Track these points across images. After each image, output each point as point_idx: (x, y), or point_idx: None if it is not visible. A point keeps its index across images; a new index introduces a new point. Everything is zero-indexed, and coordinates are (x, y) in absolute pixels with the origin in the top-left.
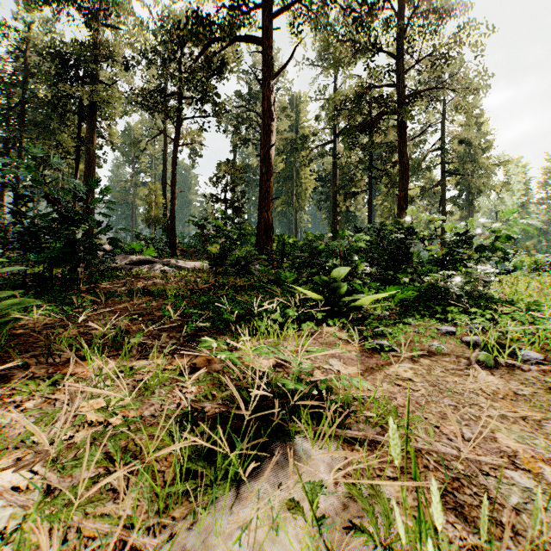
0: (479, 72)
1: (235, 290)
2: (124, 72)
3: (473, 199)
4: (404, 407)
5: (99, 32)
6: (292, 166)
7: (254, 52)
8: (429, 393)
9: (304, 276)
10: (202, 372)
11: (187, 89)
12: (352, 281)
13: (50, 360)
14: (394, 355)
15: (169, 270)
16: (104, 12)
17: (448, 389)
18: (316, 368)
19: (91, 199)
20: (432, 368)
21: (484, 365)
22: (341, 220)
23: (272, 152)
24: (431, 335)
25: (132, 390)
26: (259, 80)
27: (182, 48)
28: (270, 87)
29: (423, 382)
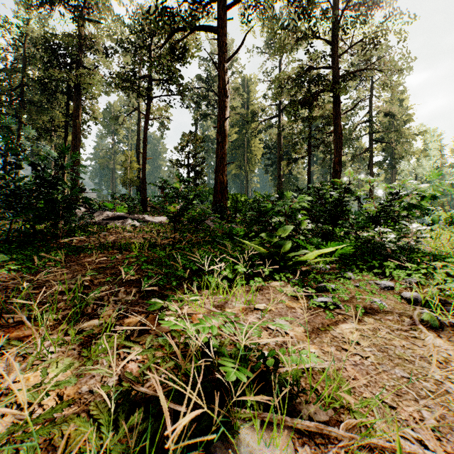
0: (402, 55)
1: (192, 244)
2: (104, 59)
3: (396, 163)
4: (355, 380)
5: (83, 26)
6: (244, 136)
7: (212, 42)
8: (378, 361)
9: (253, 230)
10: (149, 336)
11: (155, 72)
12: (295, 236)
13: (5, 320)
14: (339, 313)
15: (139, 224)
16: (88, 10)
17: (398, 356)
18: (263, 329)
19: (77, 164)
20: (377, 329)
21: (428, 325)
22: (284, 181)
23: (227, 125)
24: (373, 291)
25: (76, 357)
26: (216, 64)
27: (152, 38)
28: (225, 70)
29: (370, 347)
